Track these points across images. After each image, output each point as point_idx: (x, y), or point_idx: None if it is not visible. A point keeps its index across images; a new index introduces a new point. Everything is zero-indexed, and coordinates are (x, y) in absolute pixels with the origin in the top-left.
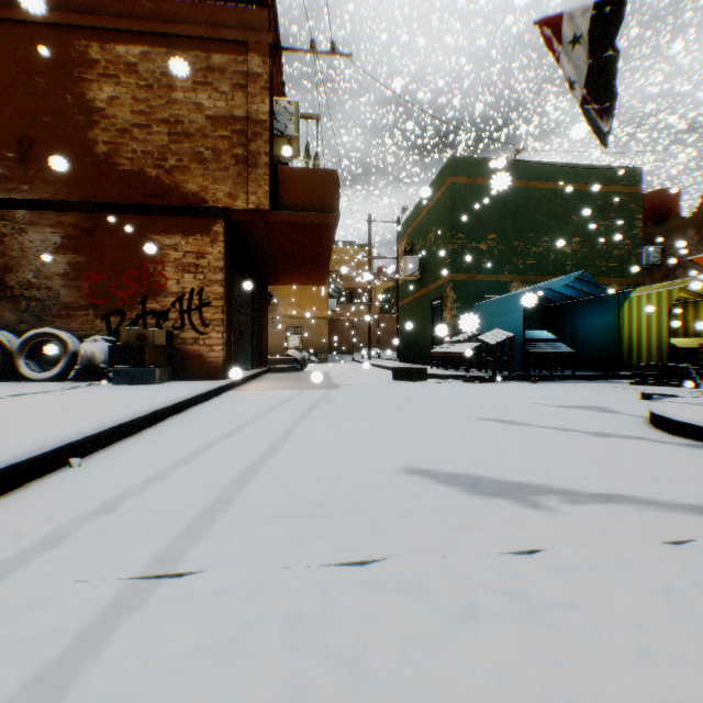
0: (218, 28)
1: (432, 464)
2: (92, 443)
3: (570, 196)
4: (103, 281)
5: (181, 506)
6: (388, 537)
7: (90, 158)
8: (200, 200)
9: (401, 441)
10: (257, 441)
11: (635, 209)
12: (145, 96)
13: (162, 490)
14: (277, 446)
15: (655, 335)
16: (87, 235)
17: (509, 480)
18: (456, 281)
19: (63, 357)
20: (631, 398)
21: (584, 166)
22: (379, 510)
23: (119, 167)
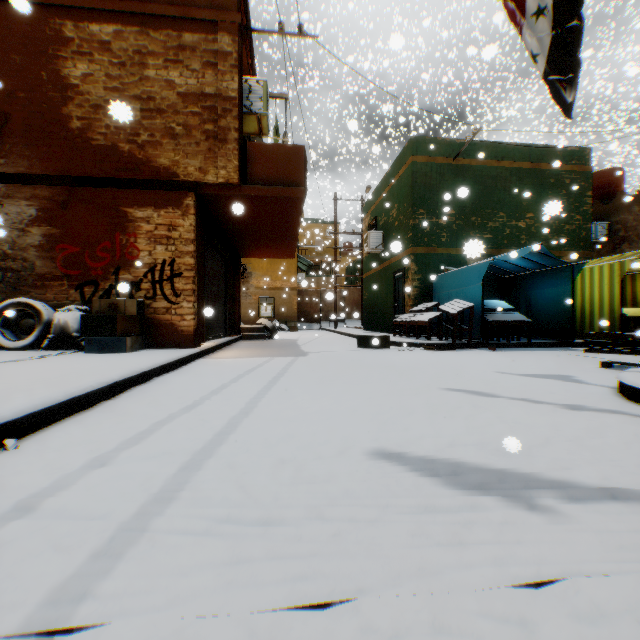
0: (189, 8)
1: (403, 445)
2: (37, 420)
3: (524, 174)
4: (77, 253)
5: (111, 507)
6: (356, 557)
7: (65, 133)
8: (172, 174)
9: (368, 415)
10: (217, 415)
11: (585, 186)
12: (118, 73)
13: (96, 481)
14: (236, 422)
15: (607, 305)
16: (61, 208)
17: (490, 467)
18: (417, 254)
19: (37, 326)
20: (590, 366)
21: (538, 146)
22: (345, 512)
23: (92, 142)
